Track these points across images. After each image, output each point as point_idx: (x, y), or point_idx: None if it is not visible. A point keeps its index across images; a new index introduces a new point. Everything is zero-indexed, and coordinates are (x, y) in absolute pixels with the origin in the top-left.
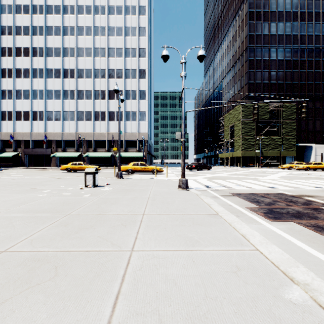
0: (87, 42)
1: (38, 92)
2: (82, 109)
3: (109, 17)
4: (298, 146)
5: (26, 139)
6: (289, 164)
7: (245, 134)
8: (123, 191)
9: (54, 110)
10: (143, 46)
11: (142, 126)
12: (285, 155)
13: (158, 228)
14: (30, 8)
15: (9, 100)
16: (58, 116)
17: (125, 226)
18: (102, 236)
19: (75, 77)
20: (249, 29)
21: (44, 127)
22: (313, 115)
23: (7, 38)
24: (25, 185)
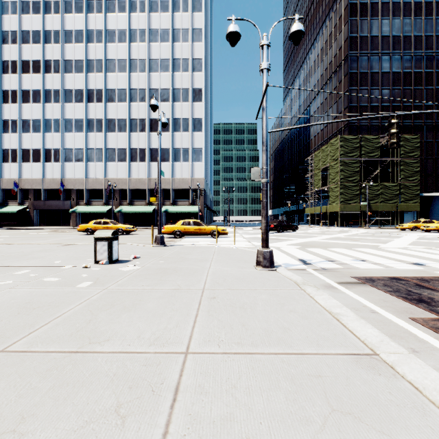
0: (121, 51)
1: (53, 123)
2: (113, 146)
3: (150, 16)
4: (422, 196)
5: (36, 188)
6: (412, 222)
7: (345, 180)
8: (157, 273)
9: (74, 147)
10: (198, 56)
11: (196, 169)
12: (404, 210)
13: (225, 436)
14: (41, 6)
15: (14, 134)
16: (80, 155)
17: (122, 422)
18: None
19: (104, 100)
20: (350, 29)
21: (60, 171)
22: None
23: (11, 48)
24: (0, 258)
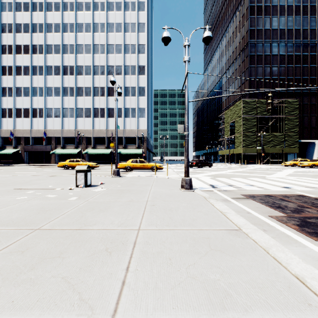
0: (87, 38)
1: (38, 90)
2: (81, 106)
3: (108, 14)
4: (300, 142)
5: (26, 137)
6: (292, 161)
7: (246, 131)
8: (117, 192)
9: (54, 107)
10: (142, 42)
11: (141, 123)
12: (288, 152)
13: (159, 257)
14: (30, 6)
15: (10, 98)
16: (58, 113)
17: (110, 254)
18: (69, 277)
19: (75, 74)
20: (250, 24)
21: (44, 124)
22: (316, 111)
23: (8, 36)
24: (11, 184)
